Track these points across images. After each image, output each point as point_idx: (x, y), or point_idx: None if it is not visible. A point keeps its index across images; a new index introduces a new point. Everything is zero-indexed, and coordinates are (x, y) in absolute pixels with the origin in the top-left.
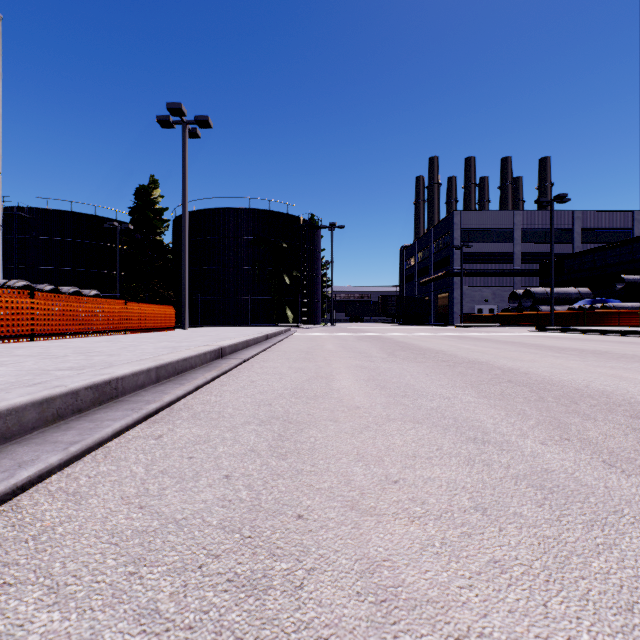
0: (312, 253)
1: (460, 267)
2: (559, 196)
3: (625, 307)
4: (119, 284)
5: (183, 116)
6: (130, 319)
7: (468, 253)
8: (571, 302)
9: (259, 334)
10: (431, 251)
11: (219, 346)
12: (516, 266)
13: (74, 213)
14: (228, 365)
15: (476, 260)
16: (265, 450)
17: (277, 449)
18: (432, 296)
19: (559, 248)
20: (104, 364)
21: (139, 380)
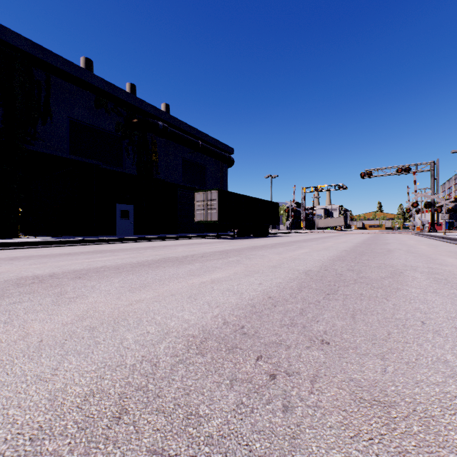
0: None
1: None
2: None
3: None
4: None
5: None
6: None
7: None
8: None
9: None
10: None
11: None
12: None
13: None
14: None
15: None
16: None
17: None
18: None
19: None
20: None
21: None
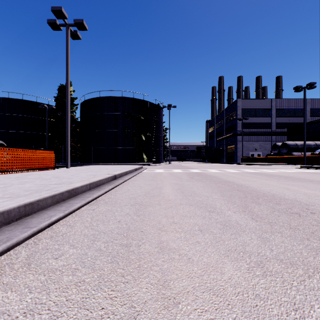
0: (158, 123)
1: (241, 130)
2: (310, 84)
3: None
4: (48, 140)
5: (65, 18)
6: None
7: (245, 123)
8: (311, 150)
9: (104, 176)
10: (223, 122)
11: None
12: (273, 130)
13: (24, 100)
14: None
15: (250, 127)
16: None
17: None
18: (224, 147)
19: (297, 120)
20: None
21: None
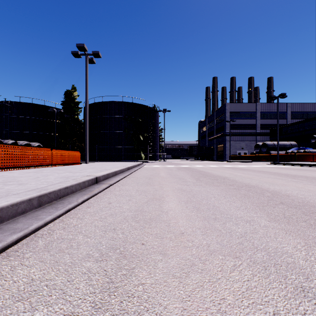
0: (154, 124)
1: (229, 131)
2: (281, 94)
3: (315, 152)
4: (56, 140)
5: (85, 51)
6: (54, 158)
7: (233, 124)
8: (287, 149)
9: (124, 167)
10: (214, 123)
11: (95, 176)
12: (257, 131)
13: (33, 104)
14: (98, 189)
15: (237, 128)
16: (85, 315)
17: (99, 313)
18: (215, 146)
19: (279, 122)
20: (3, 194)
21: (19, 208)
